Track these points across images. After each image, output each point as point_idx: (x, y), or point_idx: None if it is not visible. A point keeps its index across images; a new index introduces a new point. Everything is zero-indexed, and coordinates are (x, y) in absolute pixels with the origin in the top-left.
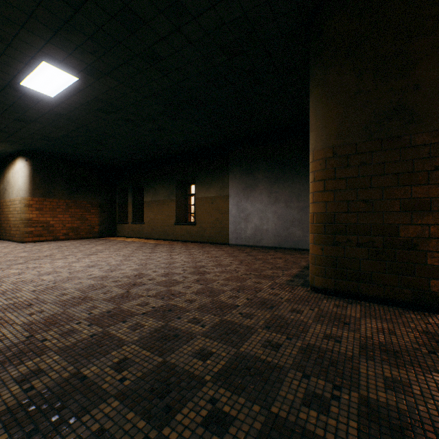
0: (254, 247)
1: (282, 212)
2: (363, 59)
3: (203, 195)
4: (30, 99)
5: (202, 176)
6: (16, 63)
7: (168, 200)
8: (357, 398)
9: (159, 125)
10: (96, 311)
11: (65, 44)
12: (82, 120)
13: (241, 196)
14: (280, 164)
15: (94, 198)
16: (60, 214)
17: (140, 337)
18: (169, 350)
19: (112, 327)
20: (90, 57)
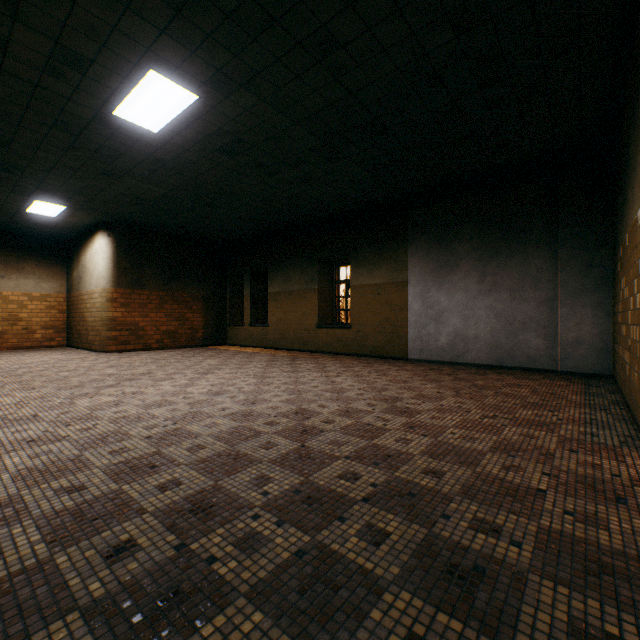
0: (453, 366)
1: (504, 308)
2: None
3: (363, 282)
4: (123, 139)
5: (362, 252)
6: (111, 77)
7: (306, 290)
8: None
9: (305, 171)
10: (271, 487)
11: (188, 35)
12: (192, 169)
13: (428, 282)
14: (500, 228)
15: (196, 289)
16: (152, 312)
17: (400, 566)
18: (497, 619)
19: (325, 533)
20: (223, 55)
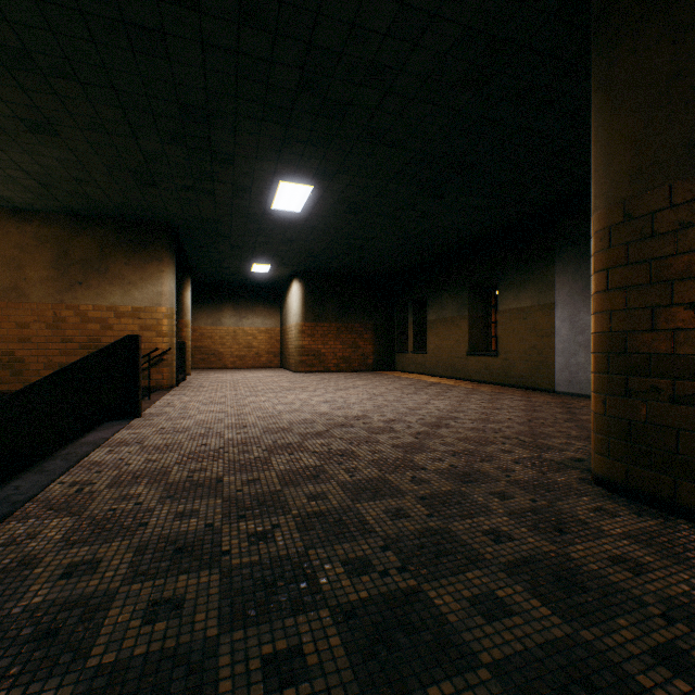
0: None
1: None
2: (684, 1)
3: (509, 306)
4: (284, 220)
5: (508, 274)
6: (263, 191)
7: (457, 317)
8: (410, 586)
9: (422, 210)
10: (281, 441)
11: (290, 159)
12: (334, 228)
13: (577, 303)
14: None
15: (367, 320)
16: (331, 341)
17: (287, 468)
18: (294, 484)
19: (276, 456)
20: (315, 161)
